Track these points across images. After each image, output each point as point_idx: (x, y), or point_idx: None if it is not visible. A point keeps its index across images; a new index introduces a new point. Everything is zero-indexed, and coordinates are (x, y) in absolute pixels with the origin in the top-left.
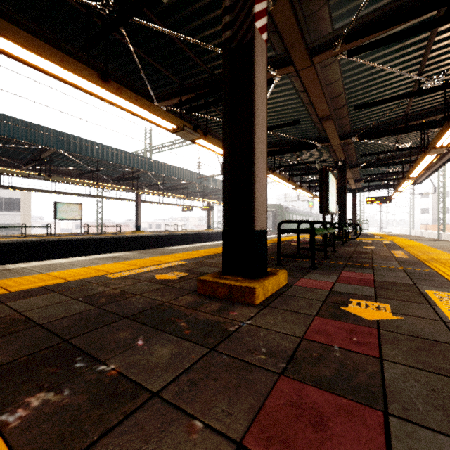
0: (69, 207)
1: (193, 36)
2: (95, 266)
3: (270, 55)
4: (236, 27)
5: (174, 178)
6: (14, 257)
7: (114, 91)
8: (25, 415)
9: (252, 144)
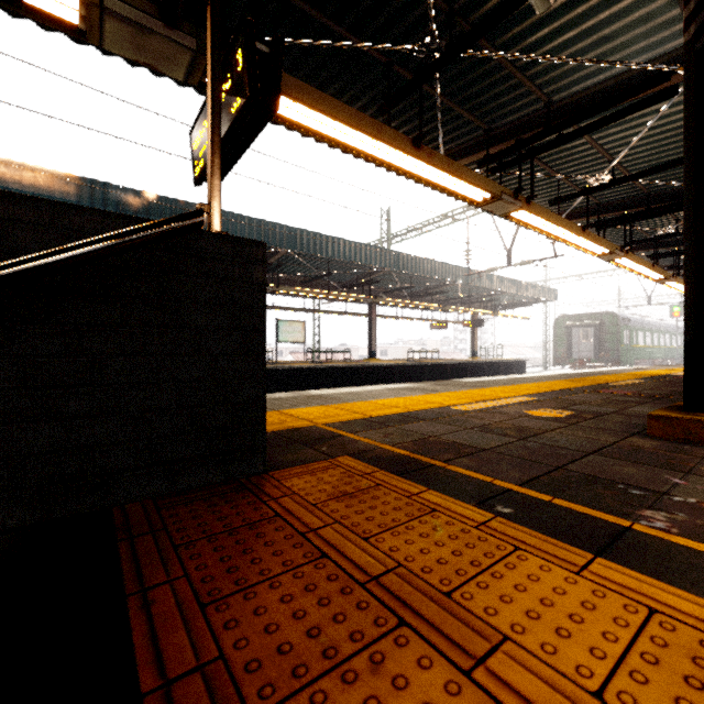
0: (292, 326)
1: (534, 51)
2: (408, 396)
3: (677, 43)
4: None
5: (425, 279)
6: None
7: (426, 159)
8: (671, 526)
9: None
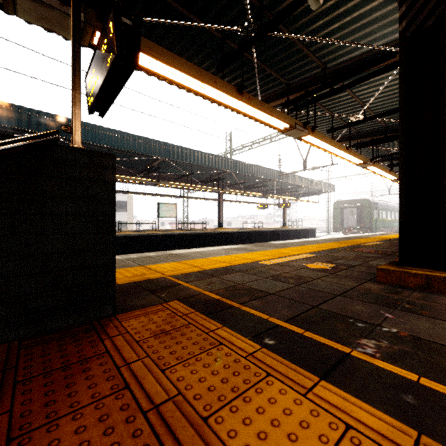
0: (168, 207)
1: (314, 35)
2: (234, 254)
3: None
4: (412, 14)
5: (254, 177)
6: (135, 247)
7: (246, 101)
8: (377, 351)
9: (445, 131)
